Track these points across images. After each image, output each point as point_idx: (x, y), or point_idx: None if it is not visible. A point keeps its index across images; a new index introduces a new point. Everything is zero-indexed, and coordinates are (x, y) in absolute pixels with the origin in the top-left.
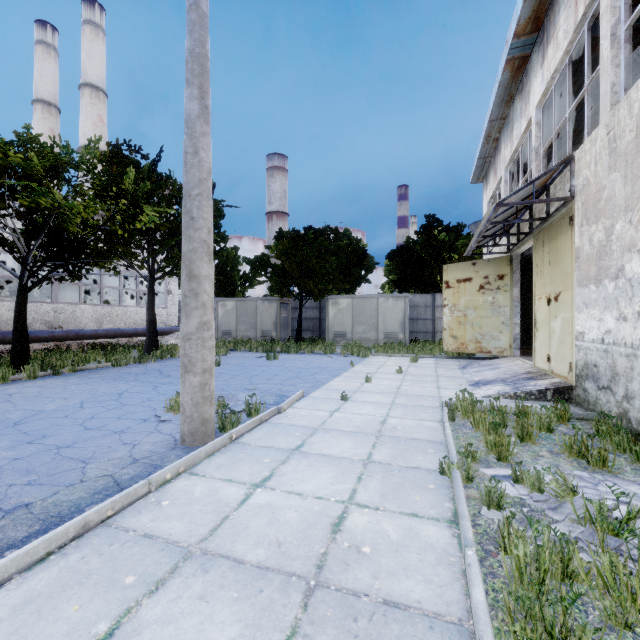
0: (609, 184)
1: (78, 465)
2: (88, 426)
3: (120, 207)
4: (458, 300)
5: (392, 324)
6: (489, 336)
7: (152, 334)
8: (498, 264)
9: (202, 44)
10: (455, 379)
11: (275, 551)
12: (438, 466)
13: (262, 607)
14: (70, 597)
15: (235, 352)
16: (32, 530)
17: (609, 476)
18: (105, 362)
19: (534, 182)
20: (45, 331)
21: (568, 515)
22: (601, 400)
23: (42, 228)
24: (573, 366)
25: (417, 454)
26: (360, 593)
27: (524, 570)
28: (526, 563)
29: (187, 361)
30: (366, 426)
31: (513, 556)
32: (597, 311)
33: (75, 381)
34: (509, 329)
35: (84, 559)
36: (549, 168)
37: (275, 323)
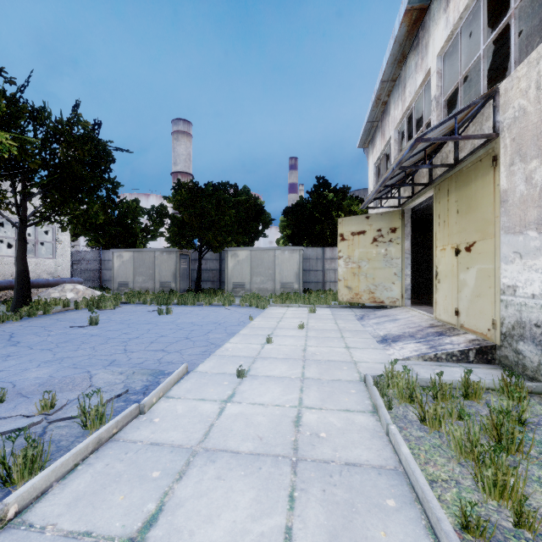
0: None
1: None
2: None
3: None
4: (352, 252)
5: (288, 275)
6: (382, 287)
7: (22, 287)
8: (391, 218)
9: None
10: (359, 334)
11: None
12: None
13: None
14: None
15: (127, 305)
16: None
17: None
18: None
19: (457, 116)
20: None
21: None
22: None
23: None
24: (497, 323)
25: (373, 521)
26: None
27: None
28: None
29: None
30: (273, 435)
31: None
32: (541, 261)
33: None
34: (401, 280)
35: None
36: (473, 100)
37: (174, 274)
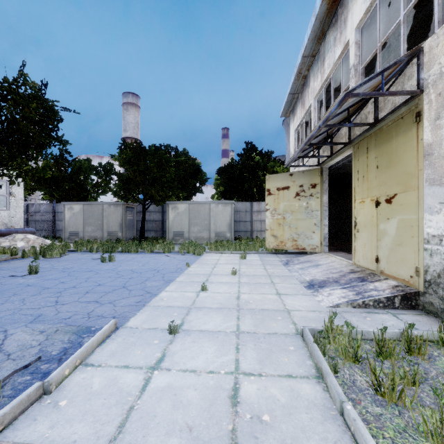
0: None
1: None
2: None
3: None
4: (278, 205)
5: (221, 225)
6: (304, 235)
7: None
8: (311, 175)
9: None
10: (287, 279)
11: None
12: None
13: None
14: None
15: (74, 253)
16: None
17: None
18: None
19: (384, 72)
20: None
21: None
22: None
23: None
24: (421, 271)
25: None
26: None
27: None
28: None
29: None
30: (206, 422)
31: None
32: None
33: None
34: (320, 229)
35: None
36: (400, 57)
37: (121, 224)
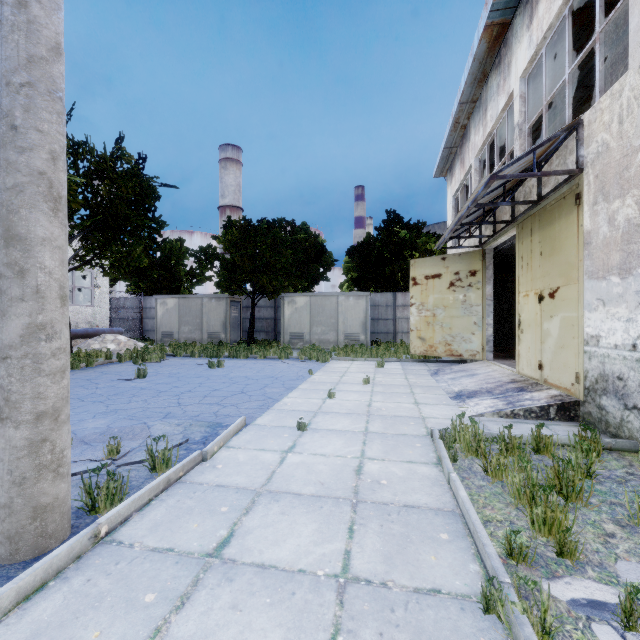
0: None
1: None
2: None
3: None
4: (426, 298)
5: (353, 324)
6: (460, 338)
7: None
8: (470, 259)
9: None
10: (431, 390)
11: None
12: (469, 582)
13: None
14: None
15: (173, 358)
16: None
17: None
18: None
19: (535, 150)
20: None
21: None
22: (631, 423)
23: None
24: (581, 377)
25: (425, 548)
26: None
27: None
28: None
29: (1, 399)
30: (335, 481)
31: None
32: (623, 309)
33: None
34: (482, 330)
35: None
36: (554, 133)
37: (224, 323)
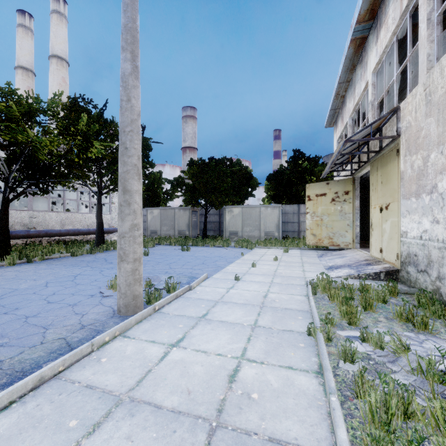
0: (426, 126)
1: (40, 330)
2: (50, 300)
3: (76, 142)
4: (316, 209)
5: (270, 226)
6: (338, 234)
7: (100, 233)
8: (345, 183)
9: (133, 21)
10: (315, 264)
11: (186, 398)
12: (306, 329)
13: (175, 445)
14: (25, 439)
15: (159, 245)
16: (0, 383)
17: (430, 336)
18: (66, 253)
19: (371, 125)
20: (23, 231)
21: (404, 367)
22: (420, 280)
23: (19, 157)
24: (399, 255)
25: (290, 320)
26: (251, 432)
27: (375, 413)
28: (377, 407)
29: (122, 253)
30: (253, 299)
31: (367, 402)
32: (417, 216)
33: (43, 267)
34: (352, 229)
35: (38, 406)
36: (382, 115)
37: (188, 225)
